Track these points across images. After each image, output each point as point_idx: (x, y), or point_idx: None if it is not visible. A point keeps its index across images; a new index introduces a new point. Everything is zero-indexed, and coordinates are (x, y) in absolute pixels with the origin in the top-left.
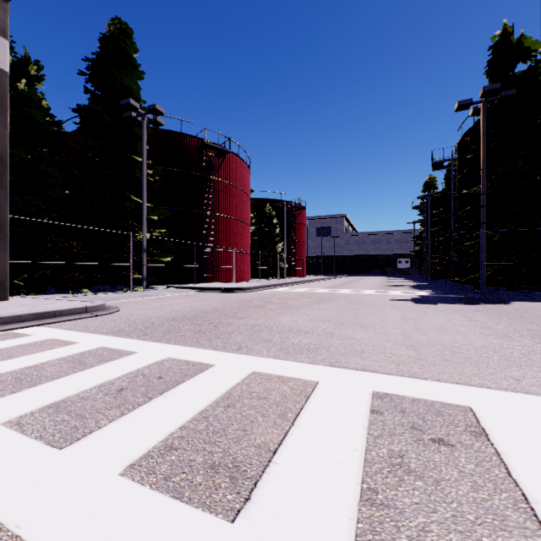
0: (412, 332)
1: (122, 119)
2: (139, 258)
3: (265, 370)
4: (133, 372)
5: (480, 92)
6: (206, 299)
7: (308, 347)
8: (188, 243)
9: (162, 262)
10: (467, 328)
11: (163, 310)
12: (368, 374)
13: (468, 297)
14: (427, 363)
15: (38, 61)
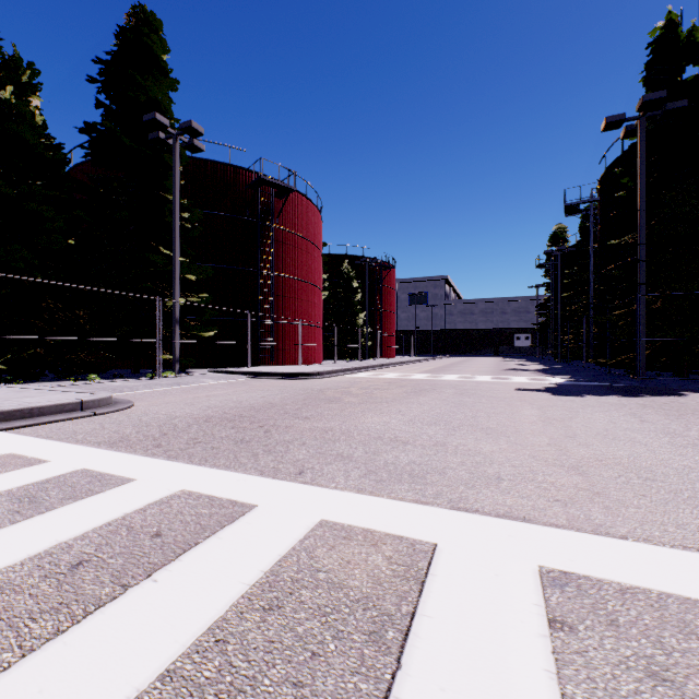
0: (566, 442)
1: (148, 143)
2: (171, 332)
3: (342, 518)
4: (113, 522)
5: (638, 104)
6: (260, 389)
7: (411, 469)
8: (239, 312)
9: (203, 338)
10: (645, 435)
11: (196, 406)
12: (519, 525)
13: (623, 386)
14: (612, 501)
15: (32, 63)
